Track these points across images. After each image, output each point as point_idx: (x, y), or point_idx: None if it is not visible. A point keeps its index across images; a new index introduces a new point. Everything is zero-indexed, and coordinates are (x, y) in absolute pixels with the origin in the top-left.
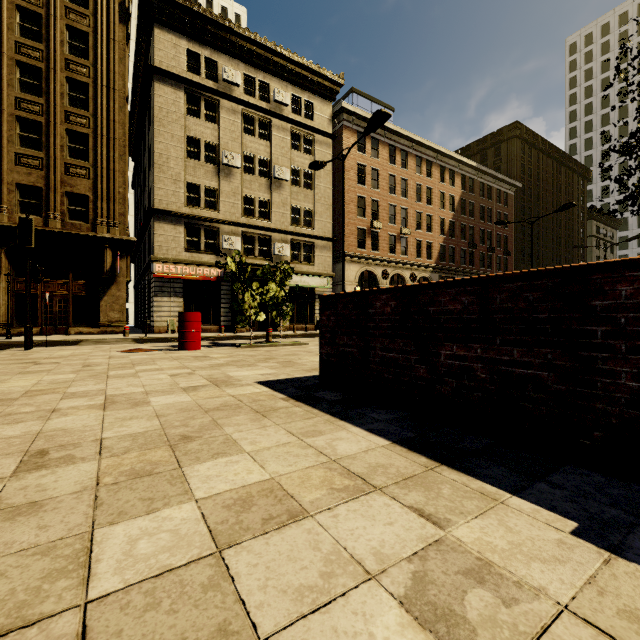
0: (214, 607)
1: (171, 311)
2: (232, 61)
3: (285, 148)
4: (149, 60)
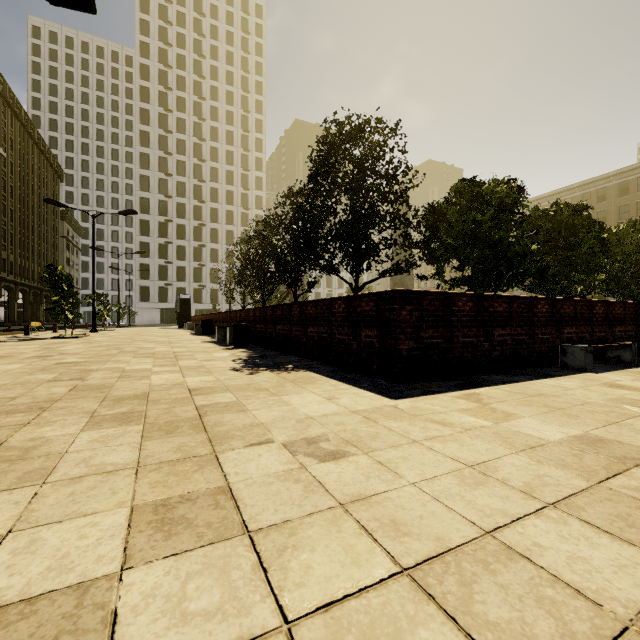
0: None
1: None
2: None
3: None
4: None
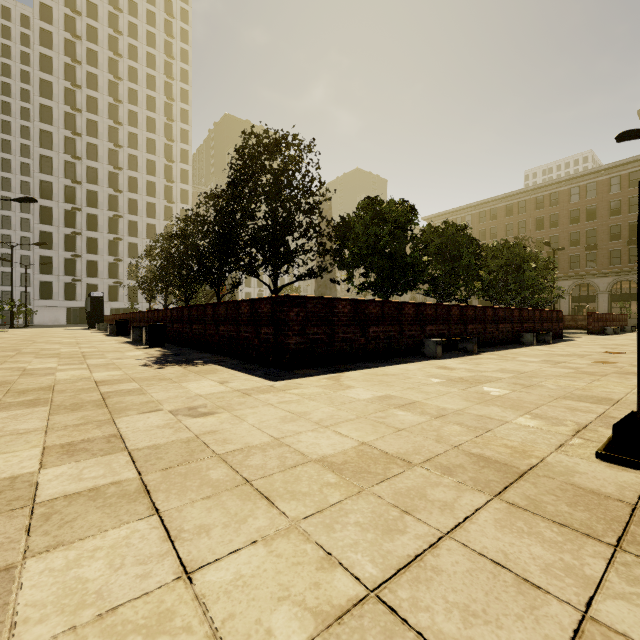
0: (501, 370)
1: None
2: None
3: None
4: None
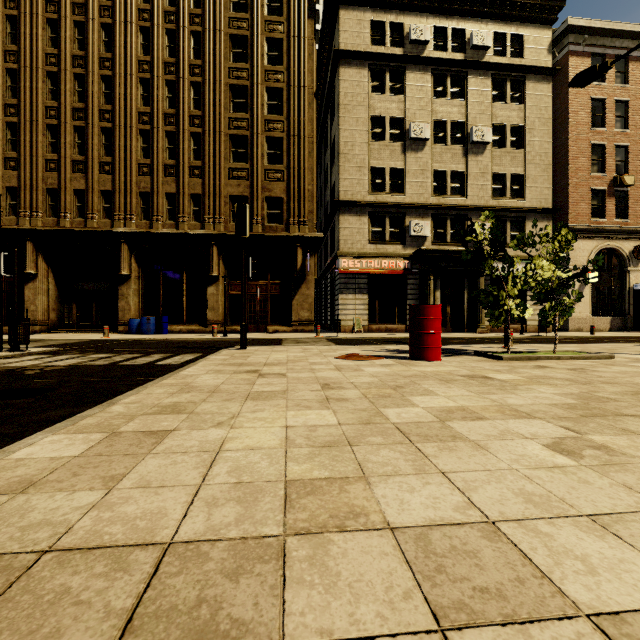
0: None
1: (355, 309)
2: (420, 17)
3: (484, 103)
4: (332, 52)
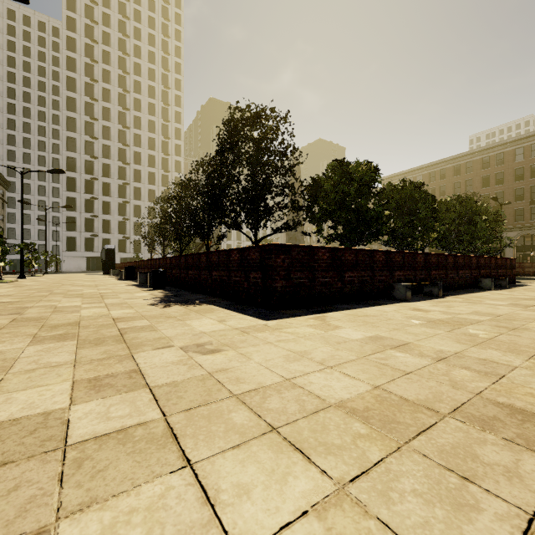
0: (475, 313)
1: None
2: None
3: None
4: None
